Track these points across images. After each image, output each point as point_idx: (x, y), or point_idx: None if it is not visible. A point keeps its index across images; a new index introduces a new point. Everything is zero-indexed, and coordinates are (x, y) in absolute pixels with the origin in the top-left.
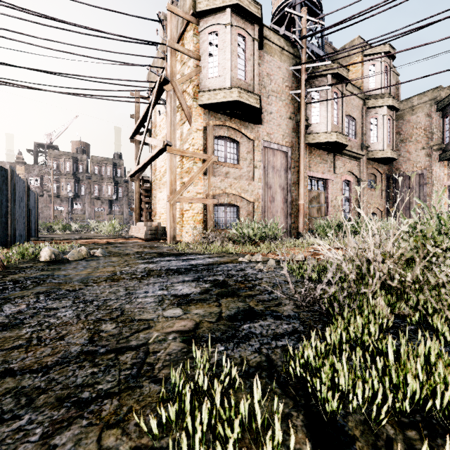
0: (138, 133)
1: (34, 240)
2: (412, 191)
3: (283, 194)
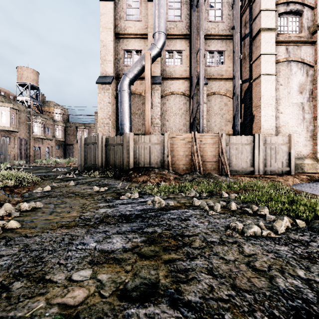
0: None
1: None
2: (71, 150)
3: (24, 151)
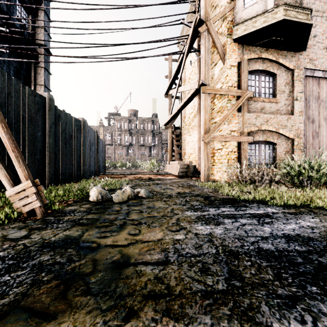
0: (171, 88)
1: (102, 175)
2: None
3: None
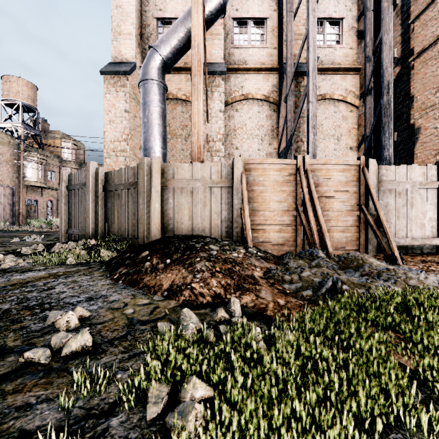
0: None
1: None
2: None
3: (10, 207)
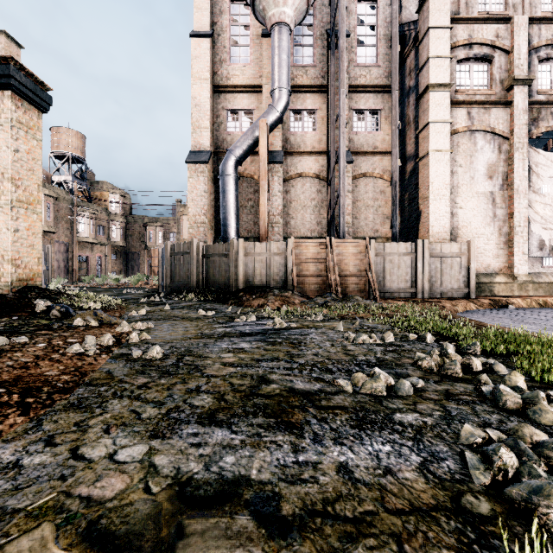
0: None
1: None
2: (135, 261)
3: (65, 264)
